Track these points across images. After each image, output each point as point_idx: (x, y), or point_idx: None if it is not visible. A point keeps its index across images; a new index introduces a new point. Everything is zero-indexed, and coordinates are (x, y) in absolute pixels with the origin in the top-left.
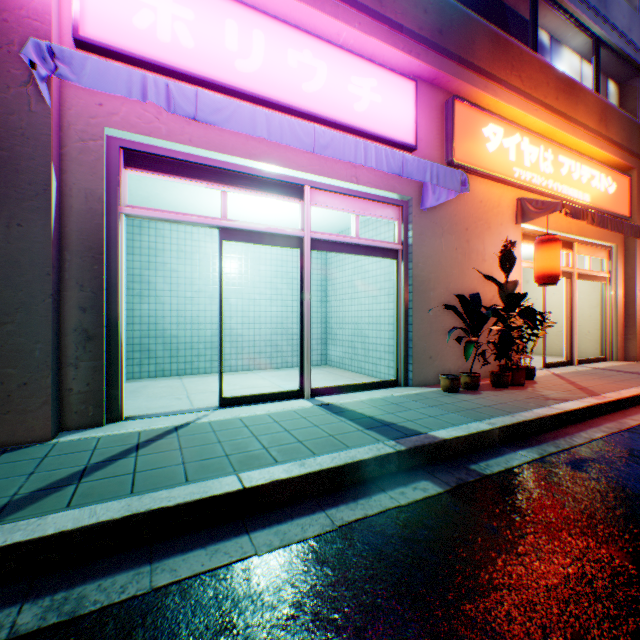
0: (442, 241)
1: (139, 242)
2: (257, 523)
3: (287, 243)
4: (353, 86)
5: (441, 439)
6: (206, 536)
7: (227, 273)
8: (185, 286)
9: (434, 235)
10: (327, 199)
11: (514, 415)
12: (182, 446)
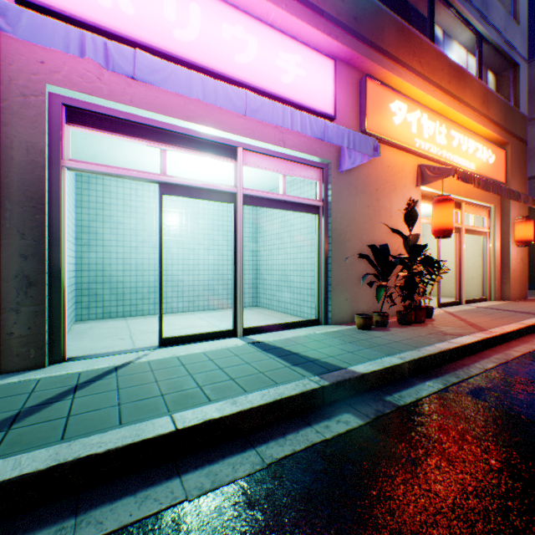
0: (356, 199)
1: (87, 196)
2: (189, 464)
3: (222, 198)
4: (281, 60)
5: (360, 374)
6: (137, 481)
7: (169, 225)
8: (130, 237)
9: (350, 194)
10: (258, 160)
11: (420, 349)
12: (120, 386)
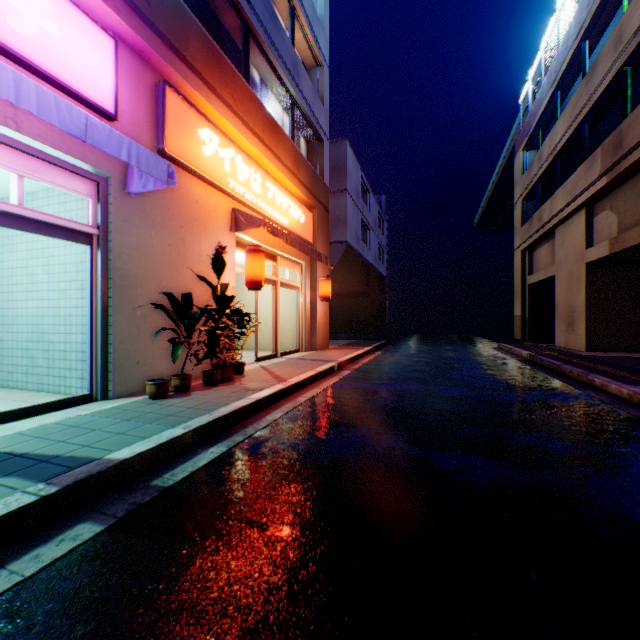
0: (155, 234)
1: None
2: None
3: None
4: None
5: (120, 461)
6: None
7: None
8: None
9: (144, 226)
10: None
11: (214, 412)
12: None
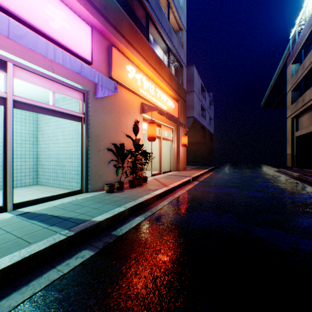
0: (107, 116)
1: None
2: None
3: None
4: (49, 10)
5: (98, 222)
6: None
7: None
8: None
9: (103, 112)
10: (29, 76)
11: (136, 200)
12: None
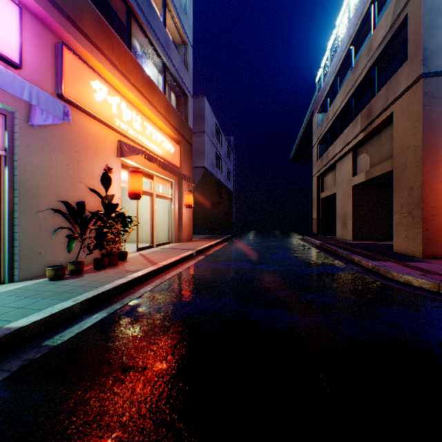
0: (54, 157)
1: None
2: None
3: None
4: None
5: (17, 328)
6: None
7: None
8: None
9: (46, 150)
10: None
11: (99, 288)
12: None
